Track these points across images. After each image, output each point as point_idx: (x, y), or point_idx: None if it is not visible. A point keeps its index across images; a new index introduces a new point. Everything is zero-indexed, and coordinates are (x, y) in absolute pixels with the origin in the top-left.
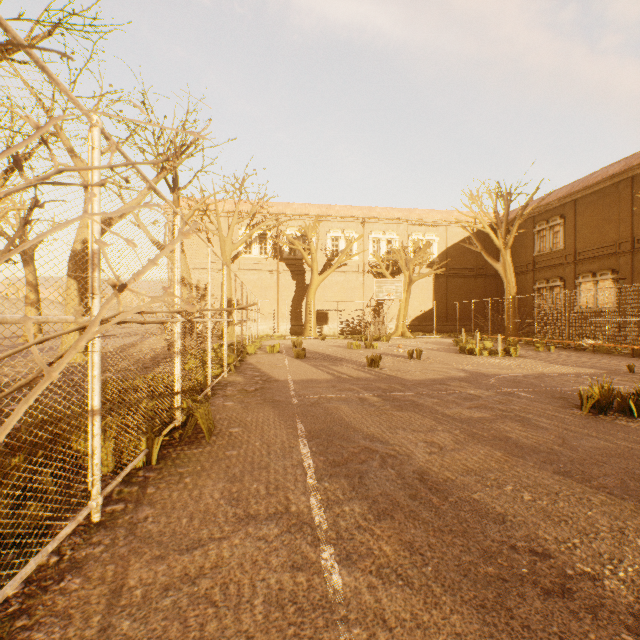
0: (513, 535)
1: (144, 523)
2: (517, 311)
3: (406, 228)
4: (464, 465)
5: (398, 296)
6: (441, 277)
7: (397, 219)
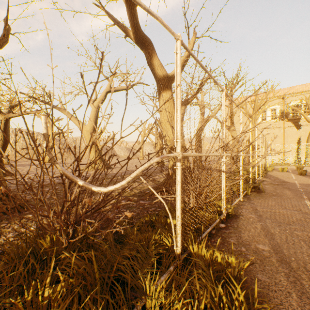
0: None
1: (254, 203)
2: None
3: None
4: None
5: None
6: None
7: None
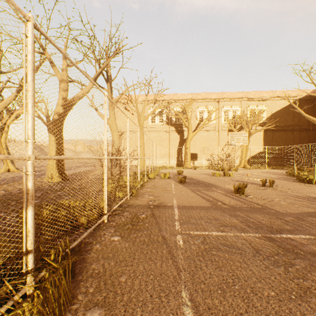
0: None
1: None
2: None
3: (245, 103)
4: None
5: (244, 142)
6: (268, 131)
7: (239, 98)
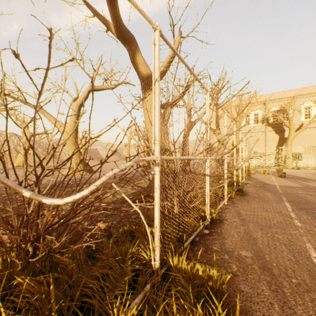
0: None
1: (238, 206)
2: None
3: None
4: None
5: None
6: None
7: None
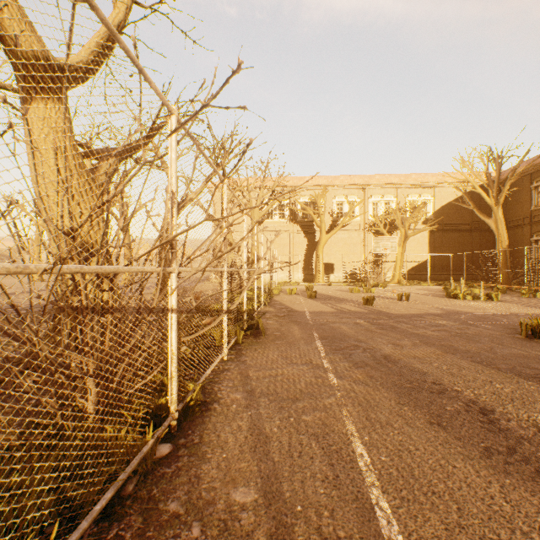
0: (426, 378)
1: (246, 361)
2: (512, 262)
3: (402, 191)
4: (413, 355)
5: (393, 250)
6: (436, 232)
7: (394, 184)
